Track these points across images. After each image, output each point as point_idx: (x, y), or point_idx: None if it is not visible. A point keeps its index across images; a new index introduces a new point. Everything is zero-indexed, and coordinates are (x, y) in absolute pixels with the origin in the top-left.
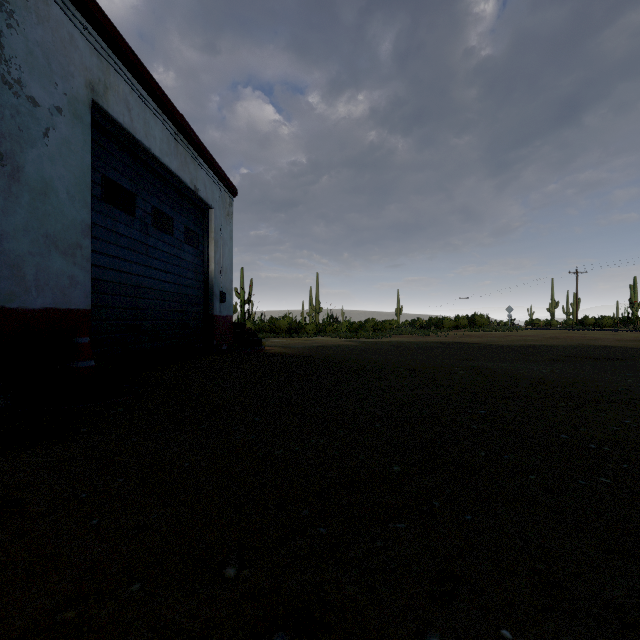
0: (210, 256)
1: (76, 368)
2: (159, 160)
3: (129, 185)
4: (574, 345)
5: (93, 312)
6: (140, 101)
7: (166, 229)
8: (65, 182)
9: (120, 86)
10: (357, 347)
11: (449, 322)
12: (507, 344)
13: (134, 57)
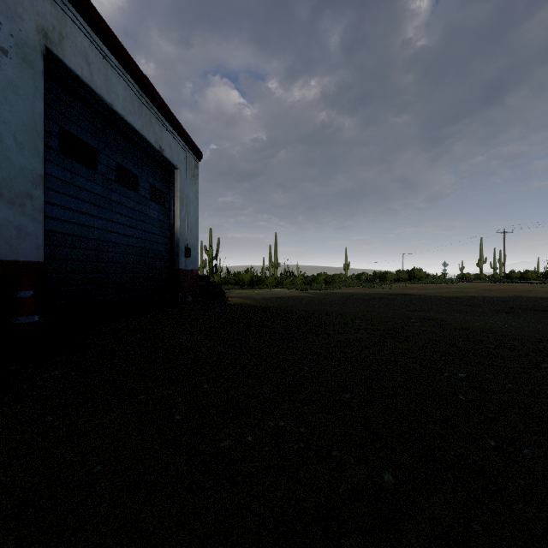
0: (176, 214)
1: (15, 324)
2: (122, 117)
3: (90, 140)
4: (511, 296)
5: (49, 265)
6: (101, 57)
7: (131, 186)
8: (11, 128)
9: (78, 38)
10: (312, 298)
11: (391, 276)
12: (448, 295)
13: (93, 10)
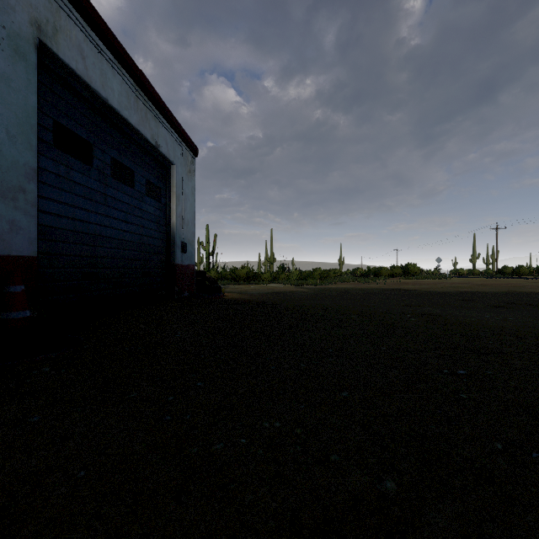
0: (172, 209)
1: (6, 320)
2: (117, 112)
3: (85, 134)
4: (505, 292)
5: (43, 259)
6: (96, 51)
7: (126, 181)
8: (4, 120)
9: (73, 31)
10: (307, 293)
11: (386, 271)
12: (443, 291)
13: (88, 4)
